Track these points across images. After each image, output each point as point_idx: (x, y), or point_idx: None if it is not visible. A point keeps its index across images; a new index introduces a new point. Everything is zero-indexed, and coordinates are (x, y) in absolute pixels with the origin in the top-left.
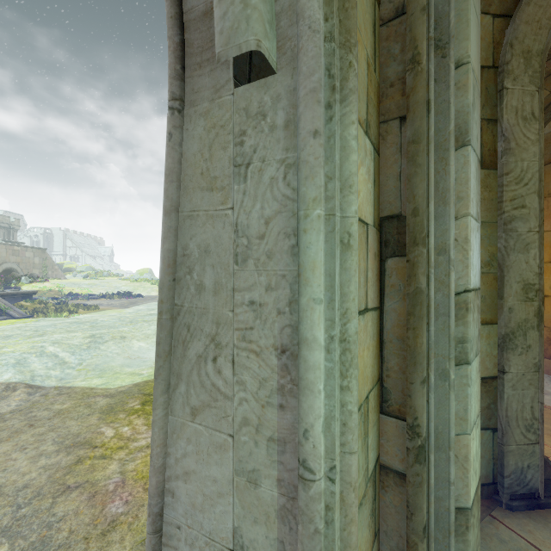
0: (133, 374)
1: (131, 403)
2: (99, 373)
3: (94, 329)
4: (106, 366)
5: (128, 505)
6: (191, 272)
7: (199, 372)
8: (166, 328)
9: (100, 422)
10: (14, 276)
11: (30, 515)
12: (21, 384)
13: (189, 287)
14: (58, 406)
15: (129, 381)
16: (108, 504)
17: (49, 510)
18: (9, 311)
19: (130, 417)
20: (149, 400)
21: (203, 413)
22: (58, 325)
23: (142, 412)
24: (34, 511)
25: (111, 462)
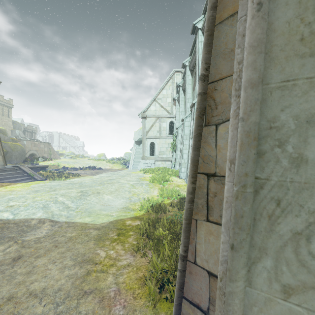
0: (108, 215)
1: (111, 234)
2: (88, 214)
3: (81, 187)
4: (91, 210)
5: (126, 309)
6: (282, 145)
7: (296, 250)
8: (249, 201)
9: (95, 246)
10: (35, 158)
11: (65, 311)
12: (47, 219)
13: (280, 161)
14: (69, 234)
15: (106, 220)
16: (112, 307)
17: (76, 308)
18: (34, 176)
19: (112, 243)
20: (121, 233)
21: (304, 295)
22: (62, 185)
23: (119, 241)
24: (67, 309)
25: (108, 275)
